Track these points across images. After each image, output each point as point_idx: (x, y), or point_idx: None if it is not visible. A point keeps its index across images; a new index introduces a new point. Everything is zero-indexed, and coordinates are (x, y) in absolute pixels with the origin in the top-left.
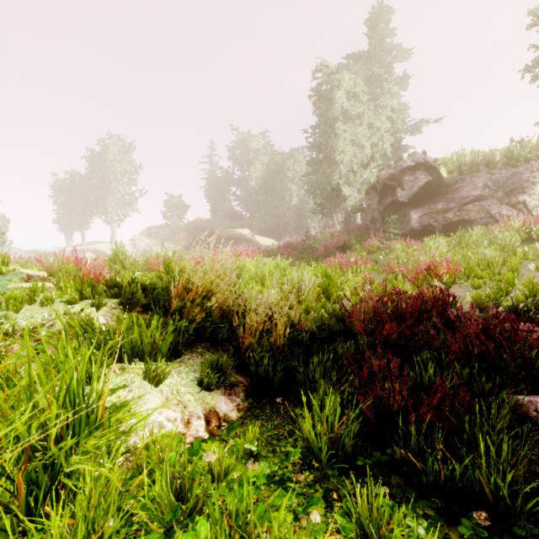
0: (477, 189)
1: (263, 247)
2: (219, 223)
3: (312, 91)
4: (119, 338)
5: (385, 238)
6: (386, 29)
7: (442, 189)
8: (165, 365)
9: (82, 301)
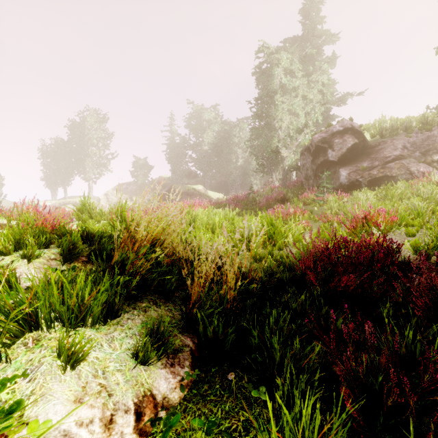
0: (398, 150)
1: (214, 200)
2: (177, 181)
3: (255, 69)
4: (27, 305)
5: (319, 192)
6: (317, 17)
7: (367, 150)
8: (96, 329)
9: (19, 251)
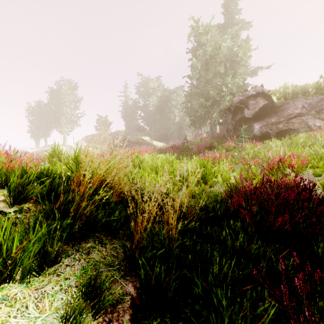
0: (298, 109)
1: (157, 147)
2: (130, 133)
3: (188, 49)
4: None
5: (238, 141)
6: (235, 9)
7: (274, 109)
8: (26, 283)
9: None
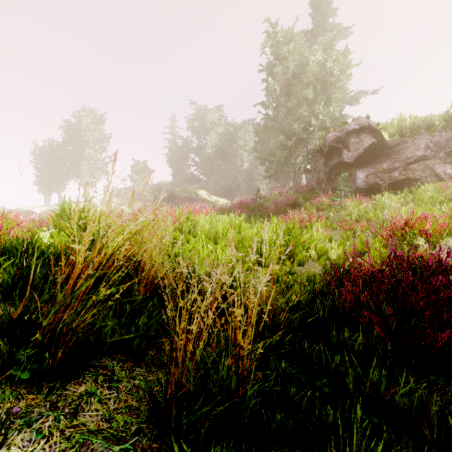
0: (420, 150)
1: (217, 205)
2: (179, 185)
3: (262, 65)
4: None
5: (336, 196)
6: (328, 9)
7: (385, 151)
8: None
9: None
